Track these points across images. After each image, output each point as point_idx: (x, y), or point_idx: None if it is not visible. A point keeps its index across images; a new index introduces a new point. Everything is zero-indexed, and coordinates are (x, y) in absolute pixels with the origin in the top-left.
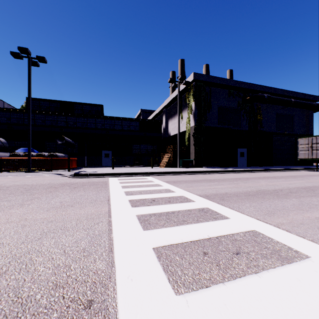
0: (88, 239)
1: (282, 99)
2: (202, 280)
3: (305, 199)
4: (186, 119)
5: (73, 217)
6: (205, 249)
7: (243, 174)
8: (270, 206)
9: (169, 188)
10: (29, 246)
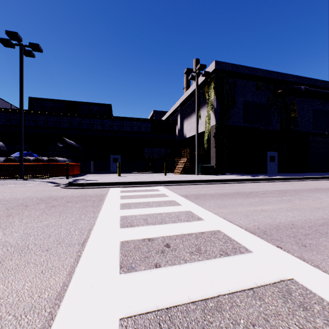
0: None
1: (322, 92)
2: None
3: None
4: (205, 118)
5: None
6: None
7: (282, 183)
8: None
9: (191, 210)
10: None
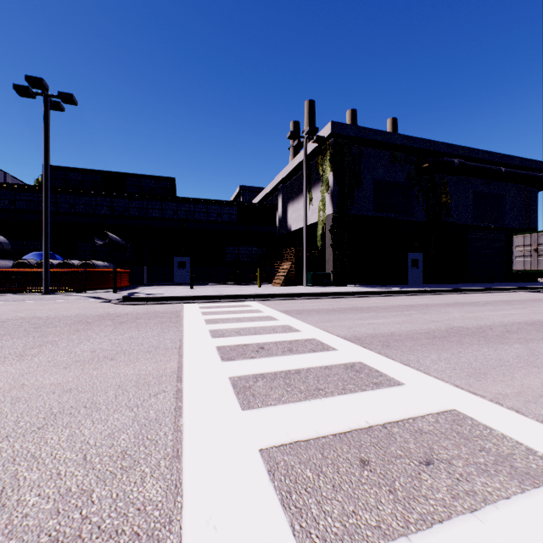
0: (135, 430)
1: (484, 167)
2: (362, 529)
3: (537, 344)
4: (319, 203)
5: (111, 382)
6: (362, 454)
7: (419, 297)
8: (475, 358)
9: (290, 324)
10: (17, 446)
